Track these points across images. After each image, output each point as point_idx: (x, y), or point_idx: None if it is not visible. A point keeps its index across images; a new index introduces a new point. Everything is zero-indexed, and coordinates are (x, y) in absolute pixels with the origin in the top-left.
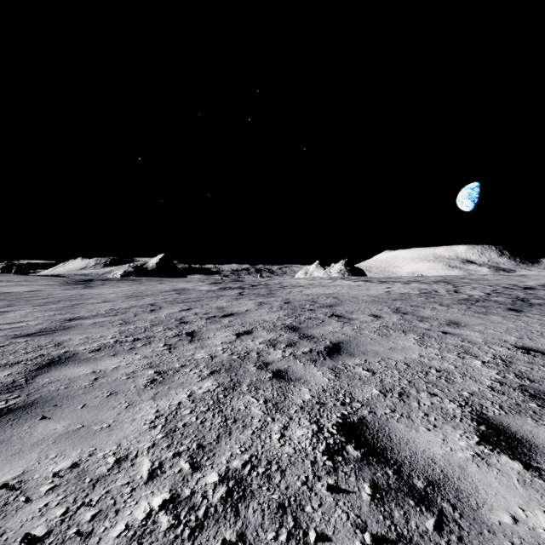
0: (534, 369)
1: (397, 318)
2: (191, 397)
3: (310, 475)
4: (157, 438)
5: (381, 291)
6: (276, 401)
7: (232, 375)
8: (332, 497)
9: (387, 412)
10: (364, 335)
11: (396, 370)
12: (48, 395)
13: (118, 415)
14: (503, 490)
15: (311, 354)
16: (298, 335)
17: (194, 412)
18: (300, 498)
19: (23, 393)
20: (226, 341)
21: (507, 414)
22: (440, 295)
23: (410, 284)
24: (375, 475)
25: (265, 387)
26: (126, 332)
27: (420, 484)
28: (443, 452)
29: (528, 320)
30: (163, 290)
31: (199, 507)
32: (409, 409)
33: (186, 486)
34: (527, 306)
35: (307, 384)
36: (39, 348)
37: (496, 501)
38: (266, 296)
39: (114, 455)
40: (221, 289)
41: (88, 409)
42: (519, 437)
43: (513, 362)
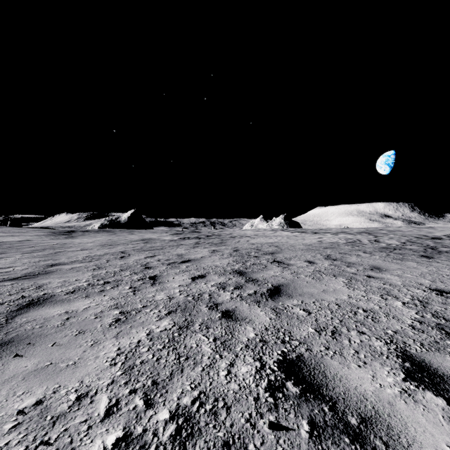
0: (447, 309)
1: (328, 264)
2: (149, 335)
3: (253, 412)
4: (117, 375)
5: (314, 241)
6: (224, 339)
7: (187, 314)
8: (273, 435)
9: (322, 349)
10: (301, 279)
11: (329, 310)
12: (24, 334)
13: (84, 353)
14: (430, 426)
15: (255, 296)
16: (244, 278)
17: (151, 350)
18: (243, 436)
19: (2, 332)
20: (183, 284)
21: (427, 351)
22: (363, 243)
23: (338, 235)
24: (313, 412)
25: (215, 325)
26: (98, 276)
27: (354, 421)
28: (373, 388)
29: (438, 265)
30: (133, 240)
31: (150, 445)
32: (341, 346)
33: (138, 424)
34: (437, 254)
35: (252, 323)
36: (22, 291)
37: (424, 439)
38: (219, 245)
39: (76, 392)
40: (181, 238)
41: (58, 347)
42: (440, 373)
43: (429, 303)
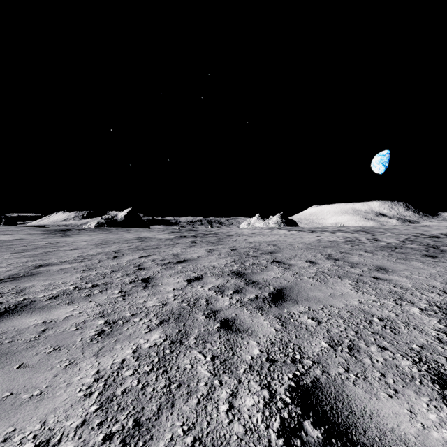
0: None
1: (330, 264)
2: (136, 353)
3: None
4: (90, 412)
5: (312, 239)
6: (224, 358)
7: (181, 325)
8: None
9: (341, 372)
10: (304, 281)
11: (340, 319)
12: None
13: (54, 378)
14: None
15: (257, 301)
16: (244, 280)
17: (137, 373)
18: None
19: None
20: (178, 288)
21: None
22: (363, 242)
23: (335, 233)
24: None
25: (212, 339)
26: (87, 278)
27: None
28: (415, 431)
29: (446, 266)
30: (128, 239)
31: None
32: (362, 367)
33: None
34: (440, 253)
35: (255, 336)
36: (0, 295)
37: None
38: (216, 244)
39: (34, 439)
40: (178, 237)
41: (25, 369)
42: None
43: None
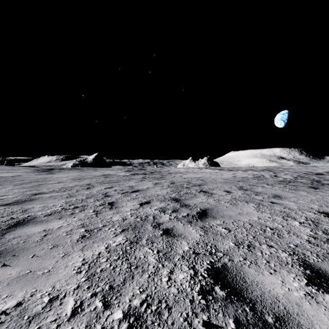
0: None
1: (241, 193)
2: (107, 248)
3: (189, 312)
4: (81, 281)
5: (229, 176)
6: (165, 251)
7: (136, 232)
8: None
9: (241, 260)
10: (222, 204)
11: (244, 229)
12: (11, 247)
13: (56, 263)
14: None
15: (188, 217)
16: (179, 204)
17: (109, 260)
18: None
19: None
20: (133, 209)
21: (322, 261)
22: (266, 178)
23: (247, 172)
24: (237, 312)
25: (158, 241)
26: (70, 202)
27: (270, 320)
28: (283, 292)
29: (323, 194)
30: (96, 175)
31: None
32: (255, 257)
33: (98, 322)
34: (321, 185)
35: (186, 239)
36: (12, 213)
37: None
38: (160, 179)
39: (49, 295)
40: (132, 174)
41: (36, 258)
42: None
43: (320, 222)
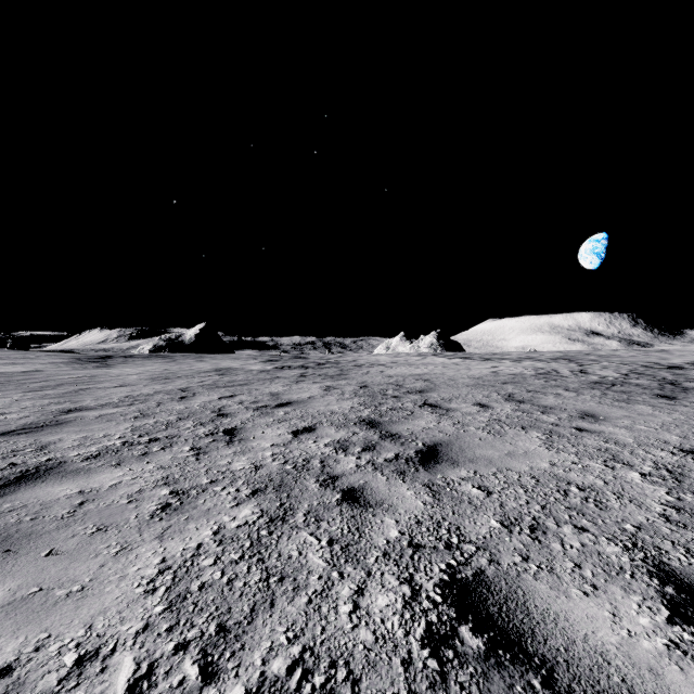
0: None
1: (511, 409)
2: (218, 534)
3: (402, 691)
4: (154, 614)
5: (485, 371)
6: (346, 542)
7: (283, 496)
8: None
9: (517, 561)
10: (470, 434)
11: (521, 488)
12: (2, 532)
13: (101, 569)
14: None
15: (397, 463)
16: (378, 433)
17: (220, 562)
18: None
19: None
20: (279, 443)
21: None
22: (563, 376)
23: (521, 362)
24: (513, 690)
25: (330, 516)
26: (141, 429)
27: None
28: (617, 640)
29: (687, 411)
30: (202, 370)
31: None
32: (549, 555)
33: None
34: (681, 392)
35: (393, 511)
36: (13, 454)
37: None
38: (336, 378)
39: (77, 648)
40: (278, 368)
41: (57, 557)
42: None
43: (686, 474)
